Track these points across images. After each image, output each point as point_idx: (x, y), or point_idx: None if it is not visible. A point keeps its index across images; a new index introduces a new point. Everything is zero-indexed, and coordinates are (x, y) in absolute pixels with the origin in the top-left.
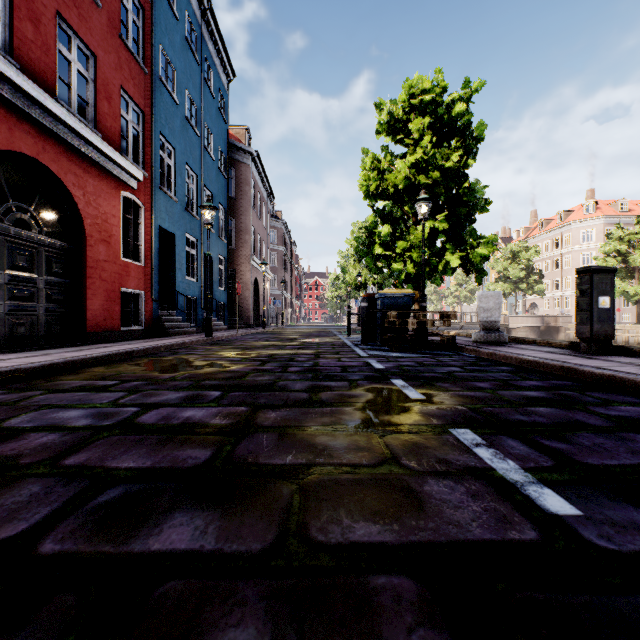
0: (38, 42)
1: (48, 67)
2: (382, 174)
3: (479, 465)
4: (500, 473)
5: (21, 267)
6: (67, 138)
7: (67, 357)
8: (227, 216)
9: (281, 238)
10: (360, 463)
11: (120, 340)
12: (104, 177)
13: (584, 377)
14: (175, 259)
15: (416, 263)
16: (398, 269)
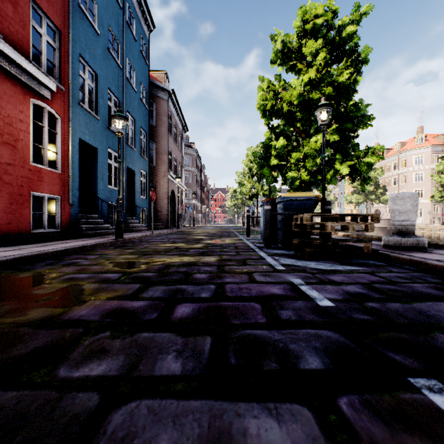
0: None
1: None
2: (276, 97)
3: None
4: None
5: None
6: None
7: None
8: (148, 139)
9: (194, 162)
10: None
11: (26, 243)
12: (7, 80)
13: None
14: (96, 169)
15: (309, 172)
16: (293, 177)
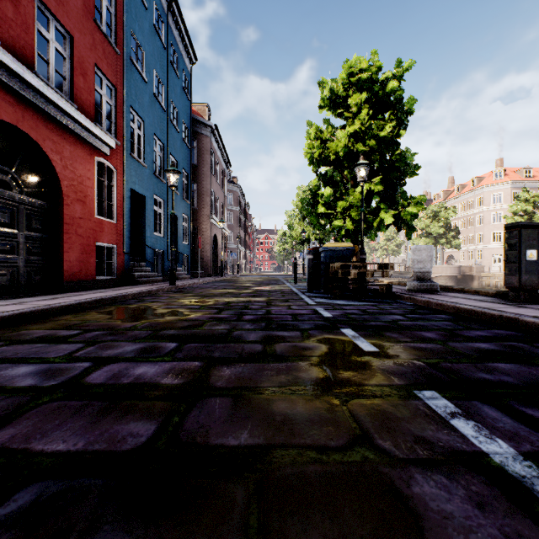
0: (18, 21)
1: (27, 44)
2: (324, 143)
3: (466, 447)
4: (496, 461)
5: (2, 223)
6: (45, 108)
7: (39, 306)
8: (190, 180)
9: (237, 200)
10: (327, 444)
11: (94, 288)
12: (80, 144)
13: (525, 327)
14: (144, 217)
15: (354, 220)
16: (339, 226)
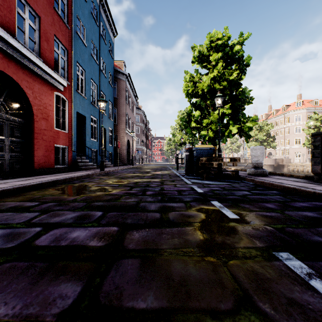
0: (4, 6)
1: (11, 20)
2: (195, 84)
3: None
4: None
5: None
6: (22, 61)
7: (15, 185)
8: (113, 107)
9: (141, 119)
10: (218, 307)
11: (53, 173)
12: (44, 83)
13: None
14: (85, 129)
15: (214, 131)
16: (204, 134)
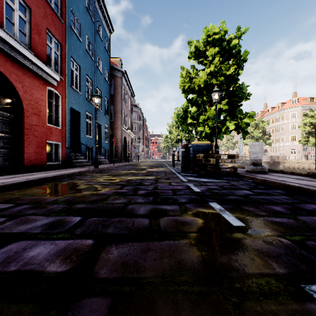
0: None
1: None
2: (191, 80)
3: None
4: None
5: None
6: (11, 53)
7: None
8: (109, 104)
9: (138, 116)
10: None
11: (45, 170)
12: (36, 78)
13: None
14: (80, 125)
15: (210, 127)
16: (200, 131)
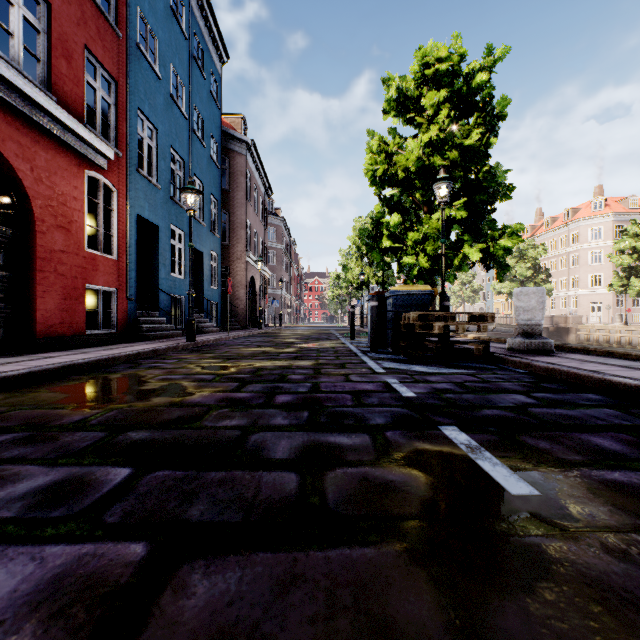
0: None
1: None
2: (390, 158)
3: None
4: None
5: None
6: (5, 96)
7: None
8: (220, 209)
9: (280, 236)
10: None
11: (82, 346)
12: (61, 151)
13: None
14: (157, 253)
15: (430, 257)
16: (409, 264)
